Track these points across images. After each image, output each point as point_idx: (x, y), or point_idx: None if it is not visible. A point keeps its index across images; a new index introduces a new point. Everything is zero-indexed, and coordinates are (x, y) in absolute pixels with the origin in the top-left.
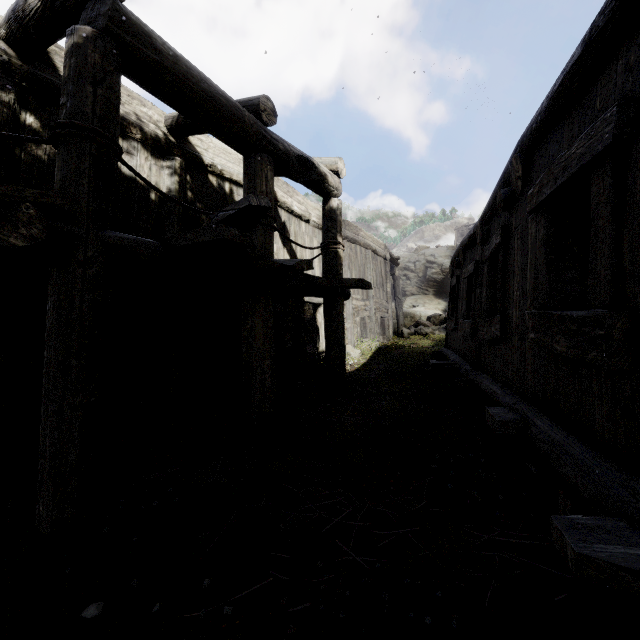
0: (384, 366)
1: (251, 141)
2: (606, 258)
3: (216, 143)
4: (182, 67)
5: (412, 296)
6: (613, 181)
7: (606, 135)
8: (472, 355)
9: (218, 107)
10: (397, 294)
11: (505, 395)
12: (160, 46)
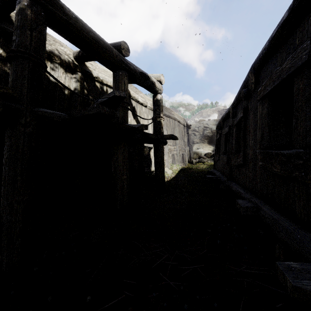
0: (183, 178)
1: (116, 64)
2: (303, 122)
3: (99, 66)
4: (80, 24)
5: (197, 144)
6: (307, 81)
7: (304, 56)
8: (227, 173)
9: (99, 45)
10: (190, 143)
11: (245, 193)
12: (68, 12)
